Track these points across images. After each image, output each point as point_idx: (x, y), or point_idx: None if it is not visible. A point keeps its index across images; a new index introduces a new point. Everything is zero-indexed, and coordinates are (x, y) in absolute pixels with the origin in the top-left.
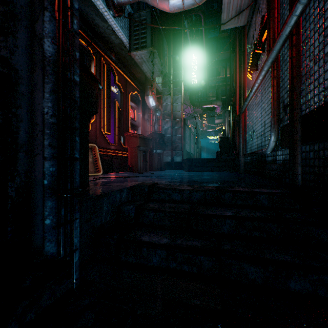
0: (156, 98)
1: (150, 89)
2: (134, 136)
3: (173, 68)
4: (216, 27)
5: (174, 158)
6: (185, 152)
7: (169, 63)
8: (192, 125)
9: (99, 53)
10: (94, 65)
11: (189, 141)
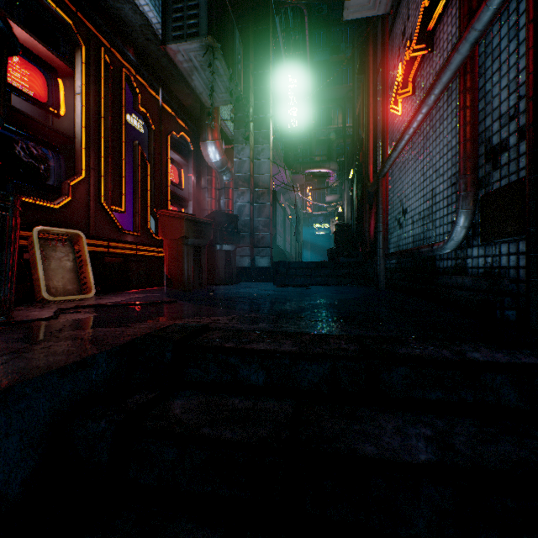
0: (221, 147)
1: (211, 129)
2: (175, 216)
3: (254, 95)
4: (327, 44)
5: (256, 261)
6: (276, 249)
7: (247, 84)
8: (288, 205)
9: (96, 38)
10: (82, 60)
11: (283, 230)
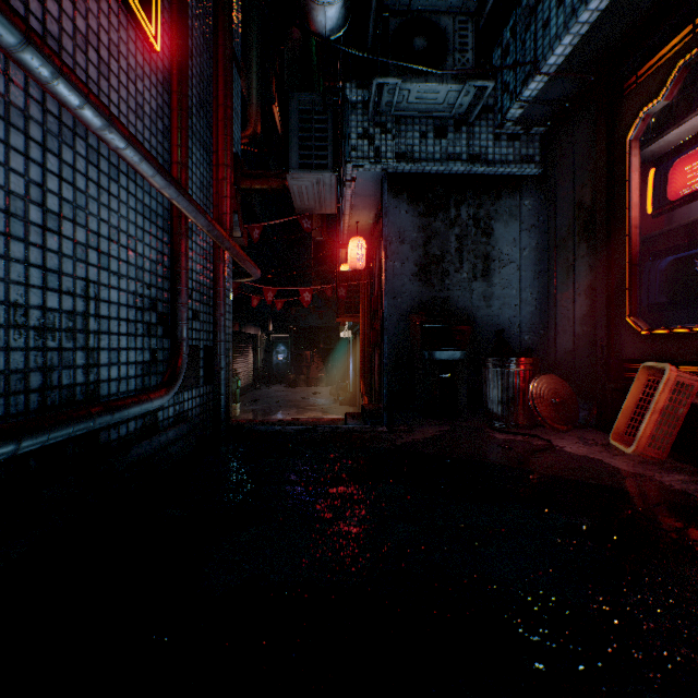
0: None
1: None
2: None
3: None
4: None
5: None
6: None
7: None
8: None
9: None
10: None
11: None
